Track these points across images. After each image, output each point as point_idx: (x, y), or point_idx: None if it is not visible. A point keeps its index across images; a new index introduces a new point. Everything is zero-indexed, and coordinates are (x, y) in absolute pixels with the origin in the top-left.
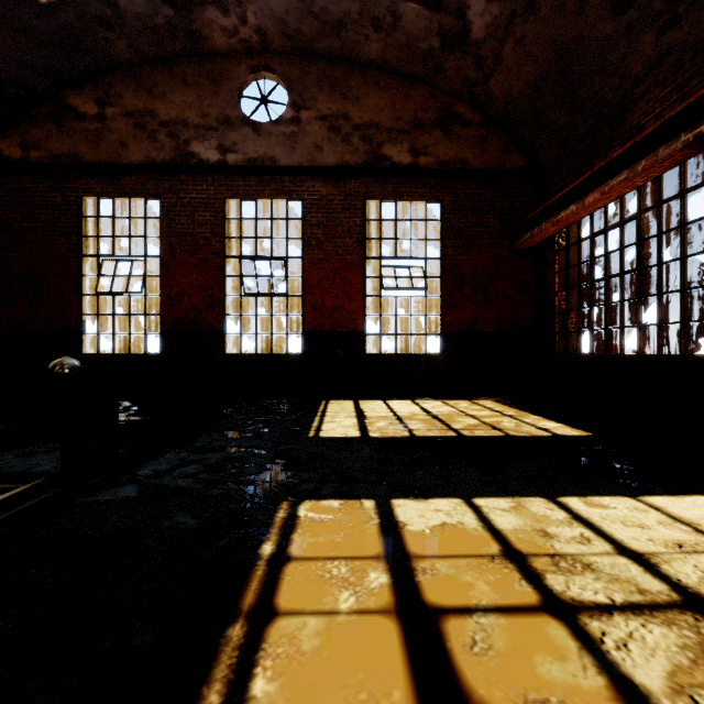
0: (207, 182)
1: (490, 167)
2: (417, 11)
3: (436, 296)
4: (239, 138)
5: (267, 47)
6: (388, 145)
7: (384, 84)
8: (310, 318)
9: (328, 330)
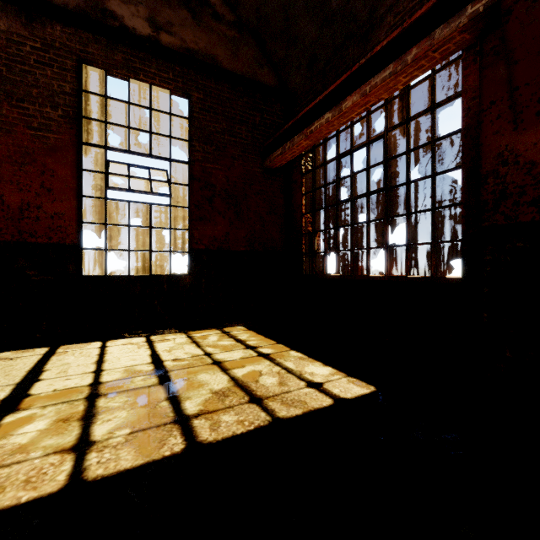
0: None
1: (242, 75)
2: None
3: (182, 206)
4: None
5: None
6: (117, 0)
7: None
8: None
9: (10, 240)
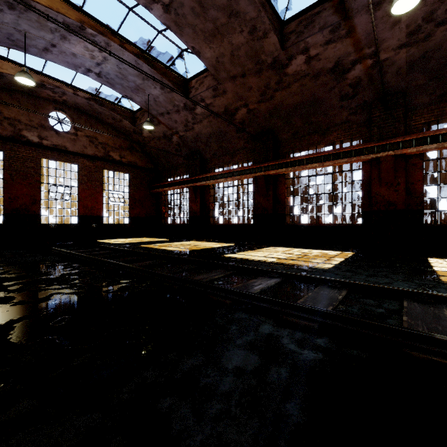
0: (32, 149)
1: (144, 166)
2: (128, 123)
3: (127, 205)
4: (49, 134)
5: (64, 103)
6: (112, 152)
7: (110, 130)
8: (82, 210)
9: (89, 215)
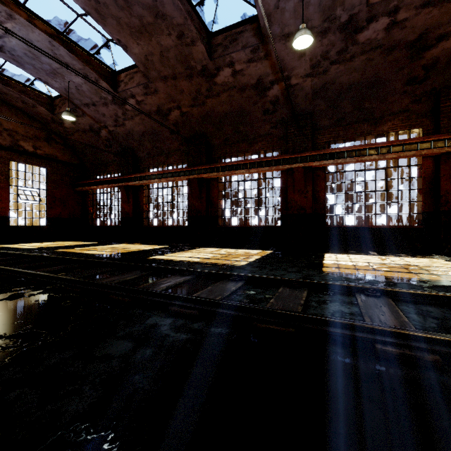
0: None
1: (66, 160)
2: (45, 110)
3: (44, 204)
4: None
5: None
6: (23, 141)
7: (20, 116)
8: None
9: None
